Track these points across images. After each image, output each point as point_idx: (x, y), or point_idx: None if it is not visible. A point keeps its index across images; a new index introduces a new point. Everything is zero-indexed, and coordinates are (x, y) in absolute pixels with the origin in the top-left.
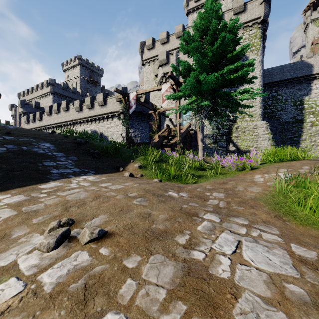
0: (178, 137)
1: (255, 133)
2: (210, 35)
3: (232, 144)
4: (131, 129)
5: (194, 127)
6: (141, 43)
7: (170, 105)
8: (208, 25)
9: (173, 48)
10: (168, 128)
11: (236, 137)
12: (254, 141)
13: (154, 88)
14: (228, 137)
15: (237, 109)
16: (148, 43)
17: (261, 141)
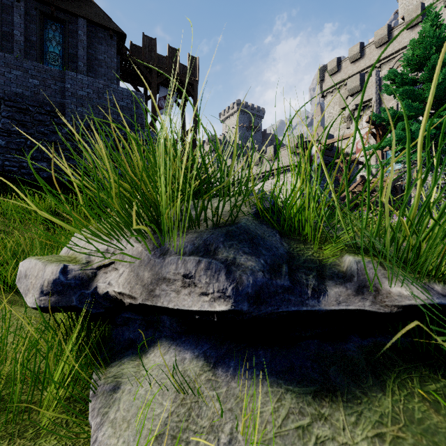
0: None
1: None
2: (426, 71)
3: None
4: None
5: None
6: (320, 69)
7: None
8: (425, 55)
9: (371, 64)
10: (363, 181)
11: None
12: None
13: (345, 136)
14: None
15: None
16: (331, 66)
17: None
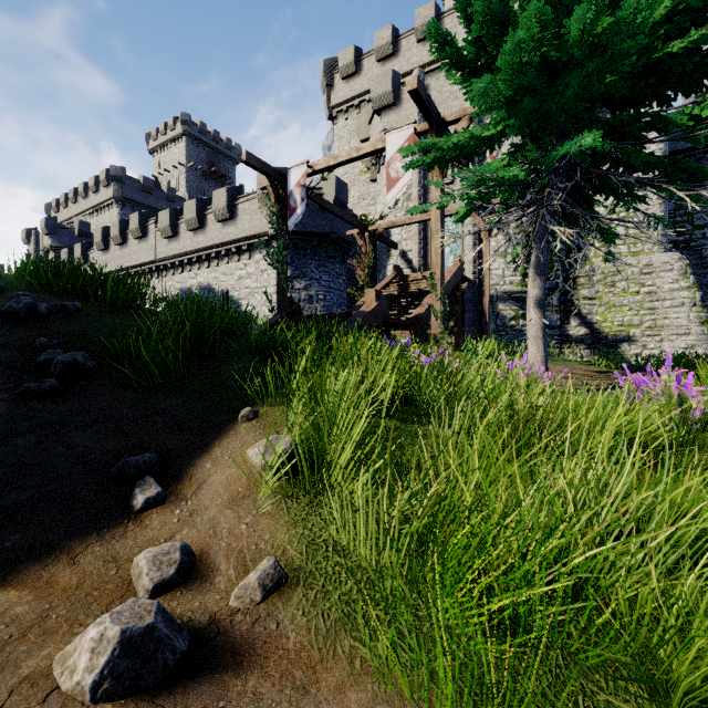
0: (437, 298)
1: (647, 288)
2: None
3: (577, 318)
4: (299, 281)
5: (471, 274)
6: (326, 62)
7: (402, 217)
8: None
9: (410, 69)
10: (400, 276)
11: (587, 299)
12: (644, 309)
13: (362, 150)
14: (565, 299)
15: (681, 186)
16: (345, 60)
17: (669, 309)
